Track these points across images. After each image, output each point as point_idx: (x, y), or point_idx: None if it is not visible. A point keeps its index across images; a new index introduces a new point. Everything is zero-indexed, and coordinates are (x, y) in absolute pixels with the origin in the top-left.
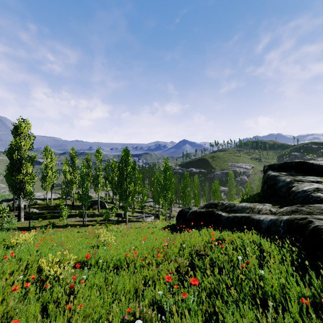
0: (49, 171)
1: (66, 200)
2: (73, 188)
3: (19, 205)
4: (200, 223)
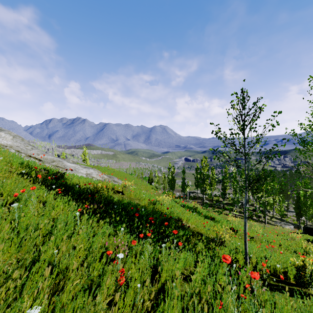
0: (213, 181)
1: (220, 198)
2: (226, 192)
3: (203, 198)
4: (309, 233)
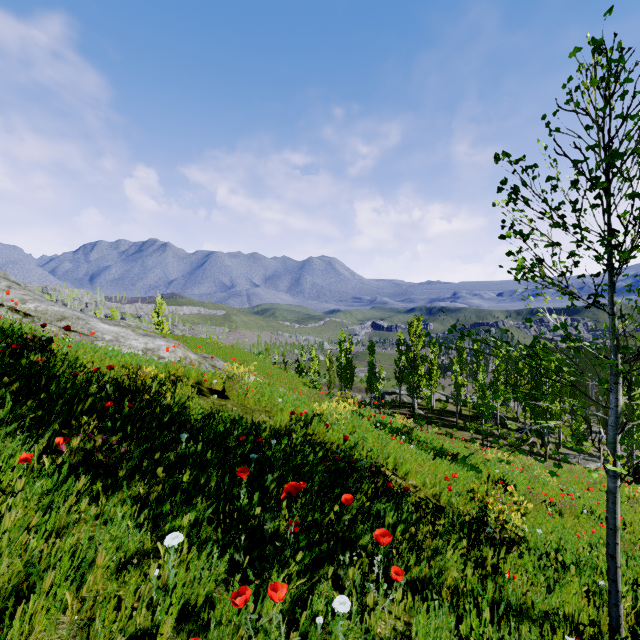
0: (435, 368)
1: (449, 404)
2: (460, 391)
3: (414, 405)
4: None
